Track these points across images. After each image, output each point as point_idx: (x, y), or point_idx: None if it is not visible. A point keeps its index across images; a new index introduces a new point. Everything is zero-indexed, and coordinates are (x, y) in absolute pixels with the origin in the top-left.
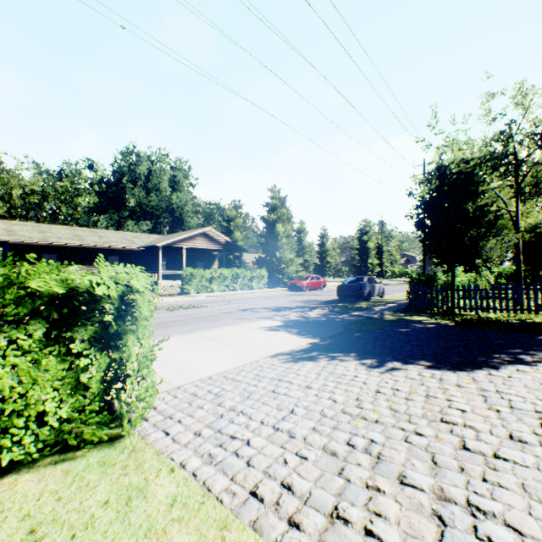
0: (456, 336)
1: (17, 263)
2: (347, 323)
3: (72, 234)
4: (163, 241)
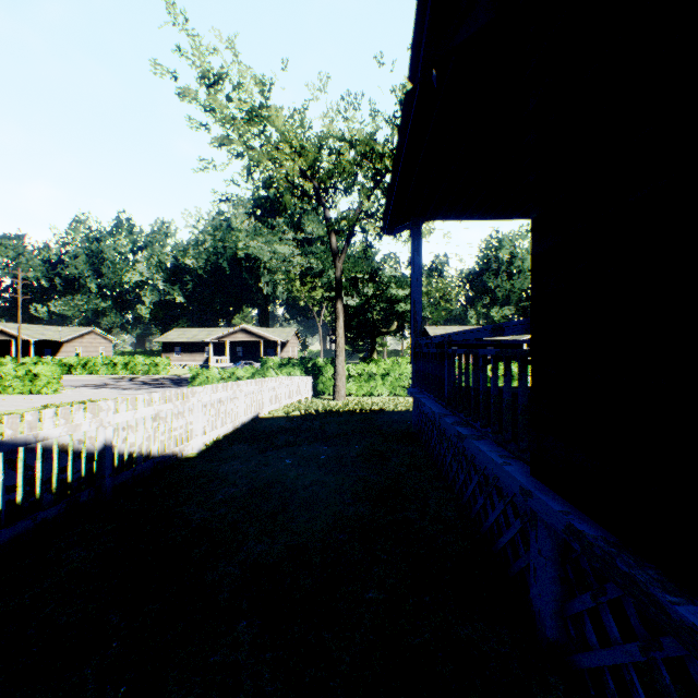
0: None
1: None
2: None
3: None
4: (526, 336)
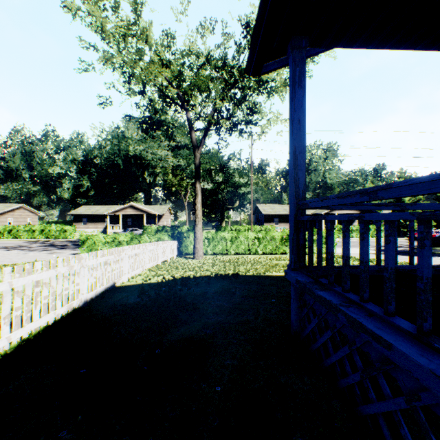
0: (438, 255)
1: (266, 222)
2: (407, 252)
3: (282, 208)
4: (324, 211)
